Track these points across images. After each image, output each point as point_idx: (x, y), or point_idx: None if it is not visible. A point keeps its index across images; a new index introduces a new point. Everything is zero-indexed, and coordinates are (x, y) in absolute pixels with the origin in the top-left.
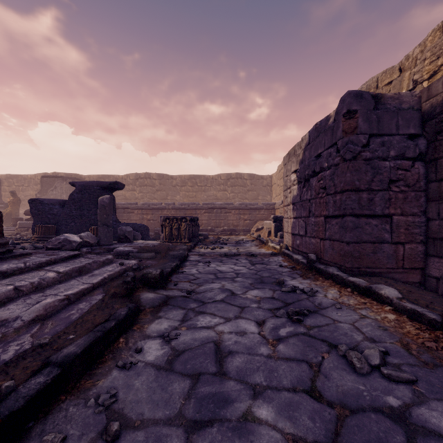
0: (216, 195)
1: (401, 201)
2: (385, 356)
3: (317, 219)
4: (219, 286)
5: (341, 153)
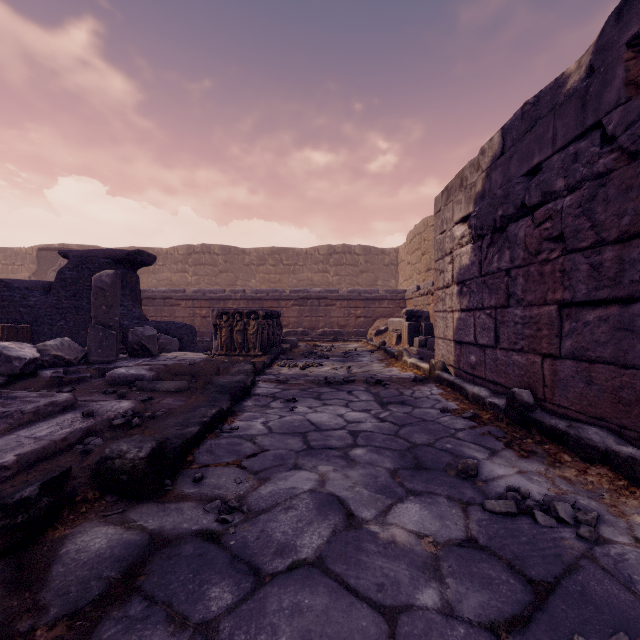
0: (311, 279)
1: None
2: None
3: (532, 310)
4: (312, 485)
5: (622, 141)
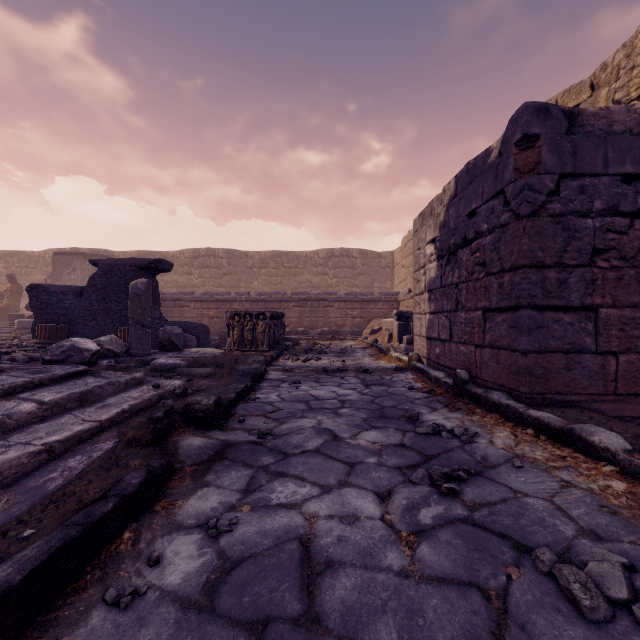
0: (311, 281)
1: (613, 283)
2: (630, 574)
3: (470, 314)
4: (313, 424)
5: (512, 206)
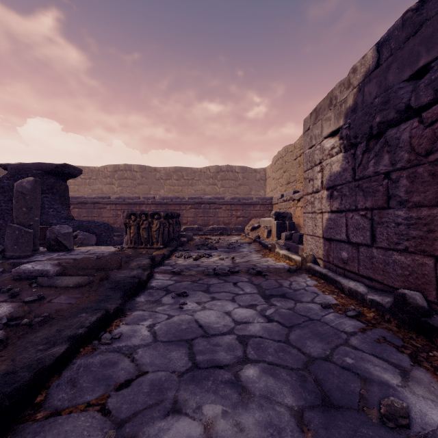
0: (204, 190)
1: None
2: None
3: (420, 211)
4: None
5: None
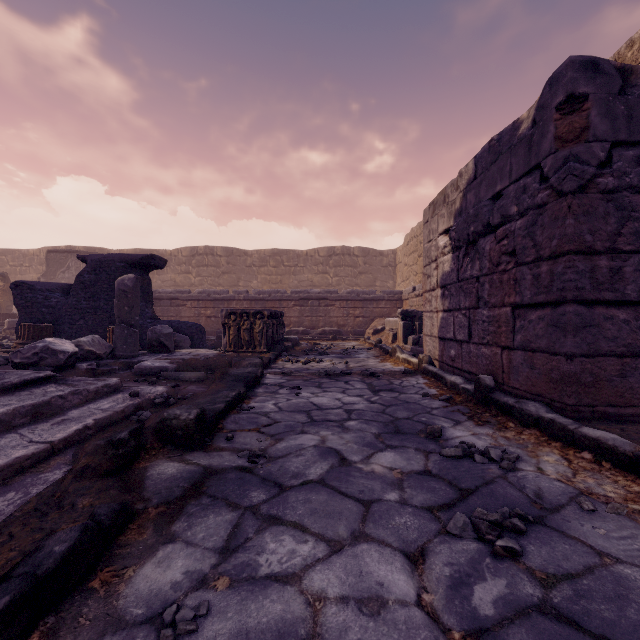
0: (312, 280)
1: None
2: None
3: (494, 311)
4: (316, 442)
5: (552, 181)
